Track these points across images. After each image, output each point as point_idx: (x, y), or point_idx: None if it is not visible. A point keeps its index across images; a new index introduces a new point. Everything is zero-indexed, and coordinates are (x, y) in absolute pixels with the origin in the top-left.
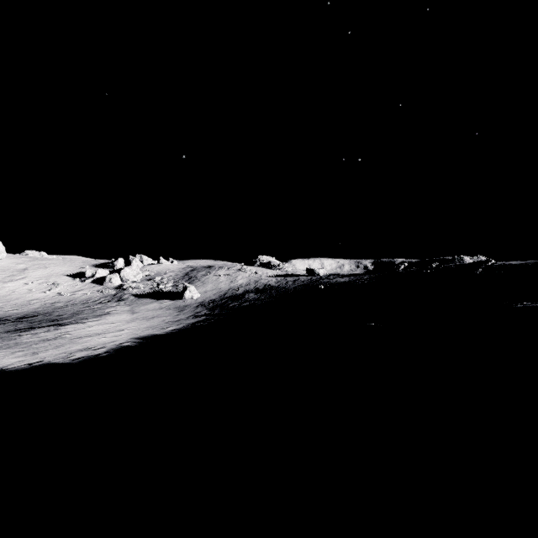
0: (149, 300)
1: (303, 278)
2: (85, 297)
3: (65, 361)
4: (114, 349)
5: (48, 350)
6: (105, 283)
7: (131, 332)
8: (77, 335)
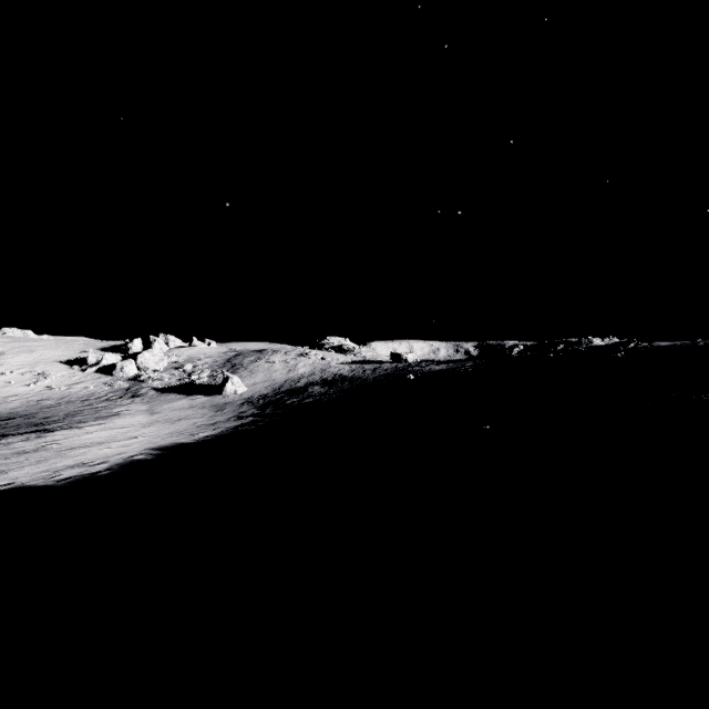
0: (175, 396)
1: (385, 366)
2: (86, 392)
3: (47, 483)
4: (120, 464)
5: (23, 467)
6: (115, 373)
7: (147, 440)
8: (69, 446)
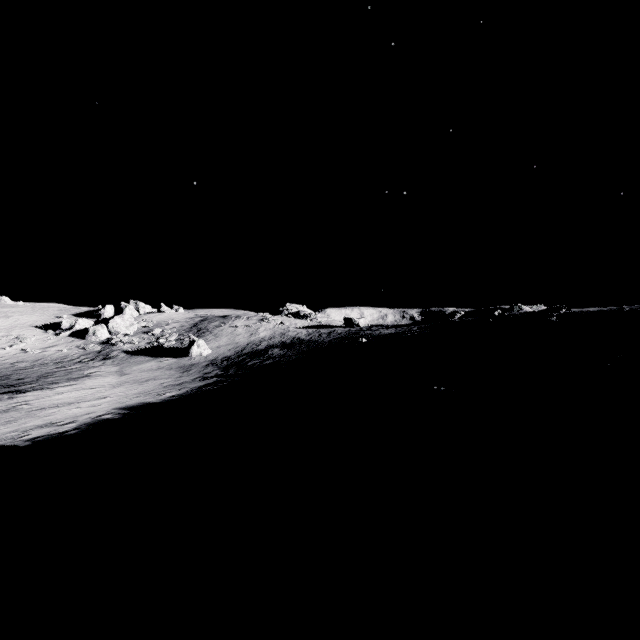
0: (144, 358)
1: (339, 330)
2: (59, 354)
3: (15, 443)
4: (88, 424)
5: None
6: (87, 337)
7: (115, 400)
8: (39, 406)
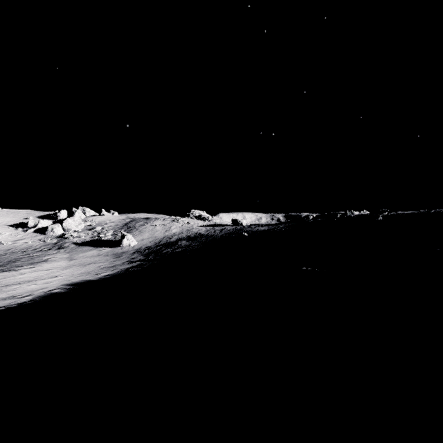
0: (88, 248)
1: (228, 227)
2: (25, 245)
3: None
4: (41, 296)
5: None
6: (47, 233)
7: (64, 278)
8: (5, 283)
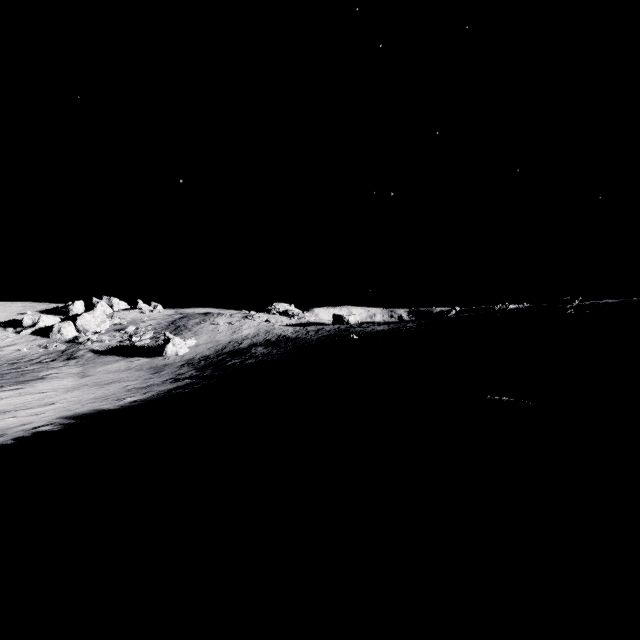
0: (114, 358)
1: (328, 327)
2: (17, 354)
3: None
4: (17, 438)
5: None
6: (52, 335)
7: (64, 407)
8: None
